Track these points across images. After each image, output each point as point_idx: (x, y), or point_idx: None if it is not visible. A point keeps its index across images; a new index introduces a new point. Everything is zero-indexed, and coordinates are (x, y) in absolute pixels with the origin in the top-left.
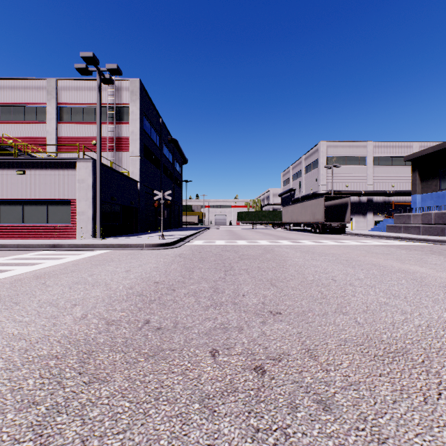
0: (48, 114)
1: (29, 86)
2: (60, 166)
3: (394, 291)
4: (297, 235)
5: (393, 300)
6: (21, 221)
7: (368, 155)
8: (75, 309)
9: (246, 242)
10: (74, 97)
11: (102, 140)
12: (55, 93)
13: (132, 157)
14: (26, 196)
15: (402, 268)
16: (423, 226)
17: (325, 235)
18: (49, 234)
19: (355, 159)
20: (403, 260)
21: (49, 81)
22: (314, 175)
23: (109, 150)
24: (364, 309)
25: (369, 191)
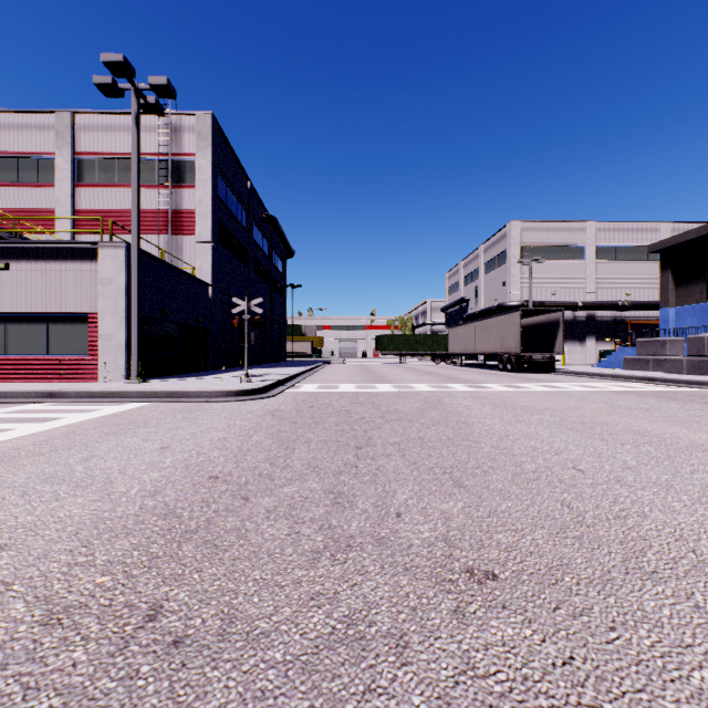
0: (58, 171)
1: (26, 124)
2: (70, 255)
3: None
4: (476, 374)
5: None
6: (2, 350)
7: (588, 243)
8: None
9: (391, 386)
10: (101, 142)
11: (150, 215)
12: (69, 136)
13: (200, 243)
14: (10, 308)
15: (697, 441)
16: (689, 359)
17: (522, 375)
18: (51, 373)
19: (566, 251)
20: (685, 422)
21: (59, 115)
22: (500, 277)
23: (161, 232)
24: (692, 558)
25: (590, 303)
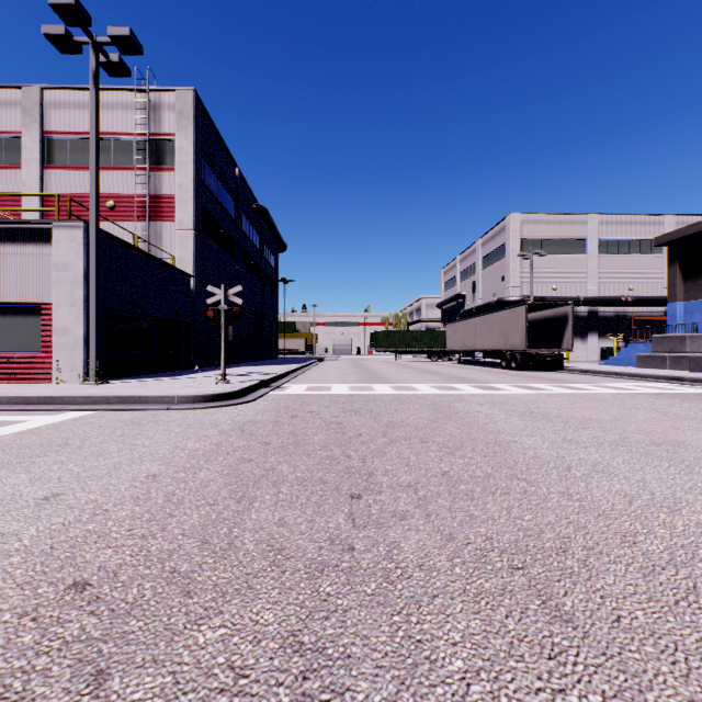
0: (25, 152)
1: None
2: (21, 236)
3: None
4: (479, 372)
5: None
6: None
7: (590, 236)
8: None
9: (390, 387)
10: (73, 120)
11: (126, 200)
12: (38, 113)
13: (181, 230)
14: None
15: None
16: None
17: (528, 373)
18: None
19: (567, 244)
20: None
21: (26, 90)
22: (499, 271)
23: (139, 219)
24: None
25: (593, 298)
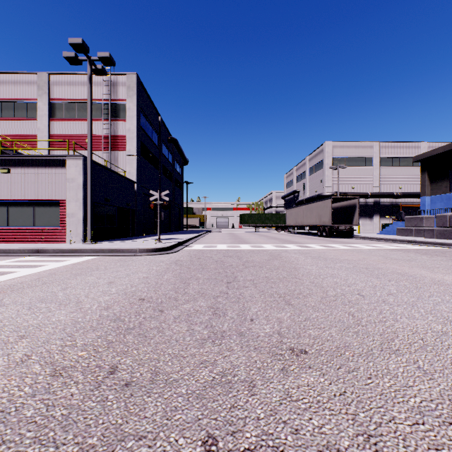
0: (39, 110)
1: (19, 81)
2: (48, 164)
3: (445, 313)
4: (303, 238)
5: (451, 327)
6: (6, 223)
7: (374, 155)
8: (18, 345)
9: (249, 246)
10: (67, 92)
11: (97, 138)
12: (47, 88)
13: (129, 156)
14: (10, 197)
15: (435, 279)
16: (437, 229)
17: (332, 239)
18: (36, 238)
19: (361, 160)
20: (430, 268)
21: (40, 75)
22: (319, 177)
23: (104, 149)
24: (420, 343)
25: (376, 193)
